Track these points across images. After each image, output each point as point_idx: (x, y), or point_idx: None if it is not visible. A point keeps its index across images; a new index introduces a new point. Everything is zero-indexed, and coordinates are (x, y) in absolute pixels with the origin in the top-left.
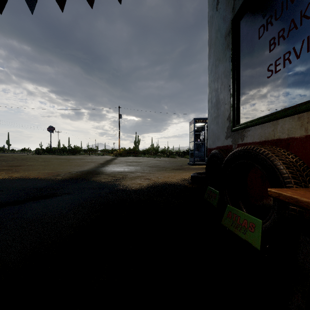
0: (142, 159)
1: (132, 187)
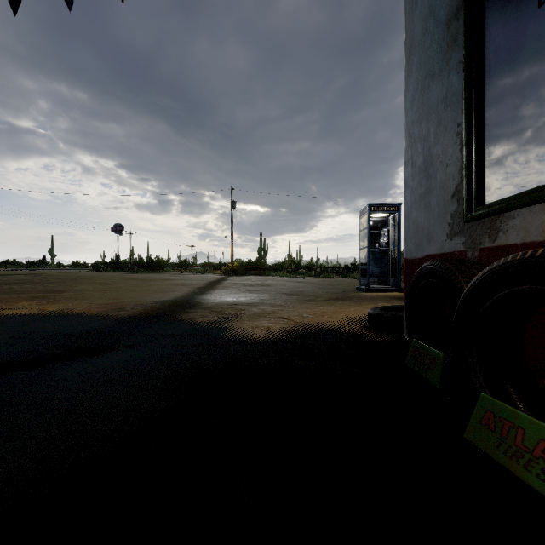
0: (272, 279)
1: (253, 335)
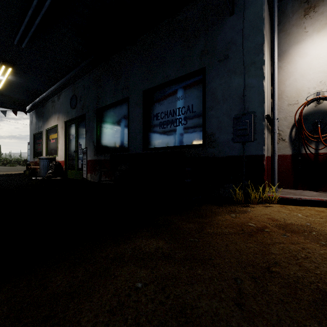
0: None
1: None
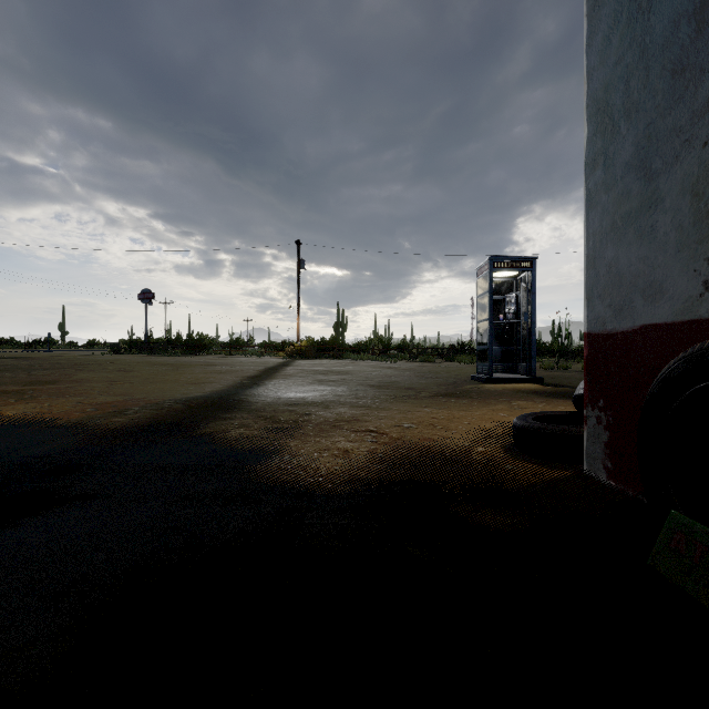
0: (353, 364)
1: (319, 468)
